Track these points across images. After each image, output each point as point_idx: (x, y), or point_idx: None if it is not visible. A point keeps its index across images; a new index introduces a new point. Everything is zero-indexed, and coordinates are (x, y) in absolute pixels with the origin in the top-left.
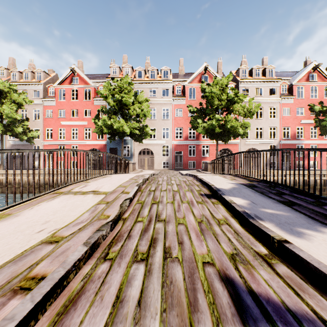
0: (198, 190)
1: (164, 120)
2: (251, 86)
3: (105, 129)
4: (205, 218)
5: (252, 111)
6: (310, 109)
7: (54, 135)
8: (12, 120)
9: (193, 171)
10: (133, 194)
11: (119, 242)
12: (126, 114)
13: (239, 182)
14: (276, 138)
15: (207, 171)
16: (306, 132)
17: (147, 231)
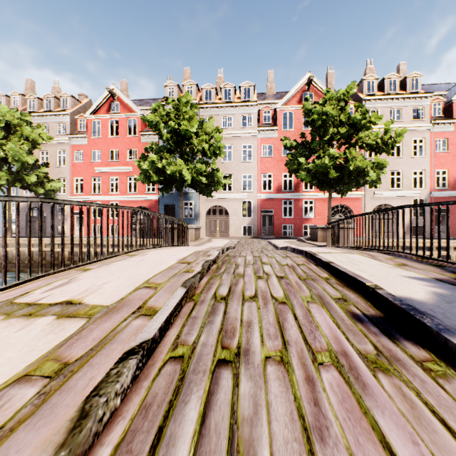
0: (338, 298)
1: (245, 162)
2: (382, 106)
3: (154, 175)
4: None
5: (391, 142)
6: None
7: (86, 187)
8: (22, 166)
9: (293, 241)
10: (163, 321)
11: None
12: (187, 152)
13: (427, 273)
14: (424, 187)
15: (317, 242)
16: None
17: None
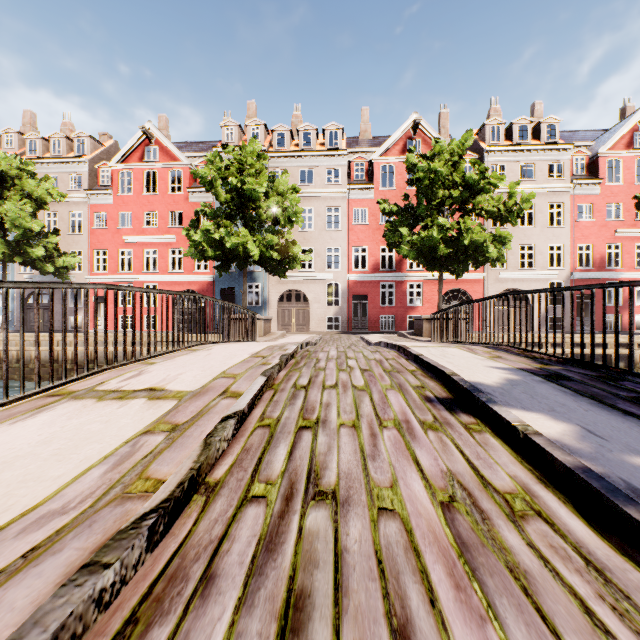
0: (417, 386)
1: (331, 231)
2: (509, 160)
3: (209, 248)
4: (461, 487)
5: (516, 210)
6: (638, 205)
7: (111, 263)
8: (24, 234)
9: (392, 337)
10: (250, 400)
11: (162, 621)
12: (253, 218)
13: (514, 364)
14: (563, 267)
15: (422, 337)
16: (626, 255)
17: (275, 548)
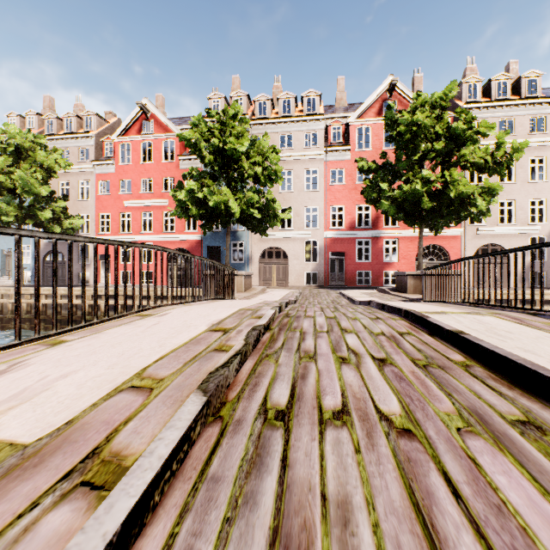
0: (522, 422)
1: (309, 192)
2: (488, 117)
3: (193, 207)
4: None
5: (506, 160)
6: None
7: (113, 225)
8: (35, 199)
9: (373, 293)
10: (119, 525)
11: None
12: (235, 178)
13: None
14: (546, 222)
15: (406, 293)
16: None
17: None
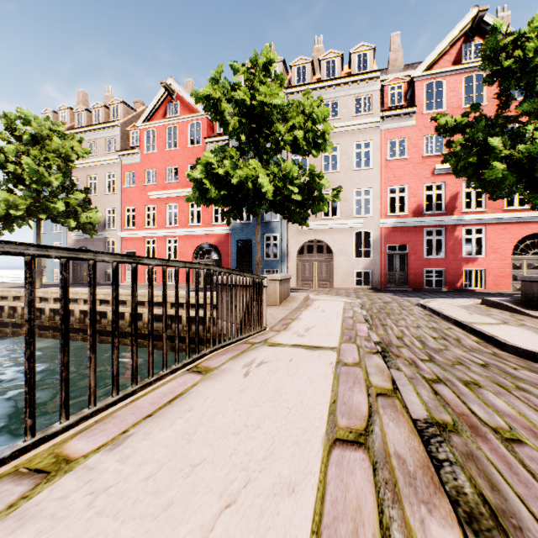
0: None
1: (359, 170)
2: None
3: (211, 188)
4: None
5: None
6: None
7: (138, 219)
8: (49, 190)
9: (484, 309)
10: None
11: None
12: (267, 149)
13: None
14: None
15: None
16: None
17: None
